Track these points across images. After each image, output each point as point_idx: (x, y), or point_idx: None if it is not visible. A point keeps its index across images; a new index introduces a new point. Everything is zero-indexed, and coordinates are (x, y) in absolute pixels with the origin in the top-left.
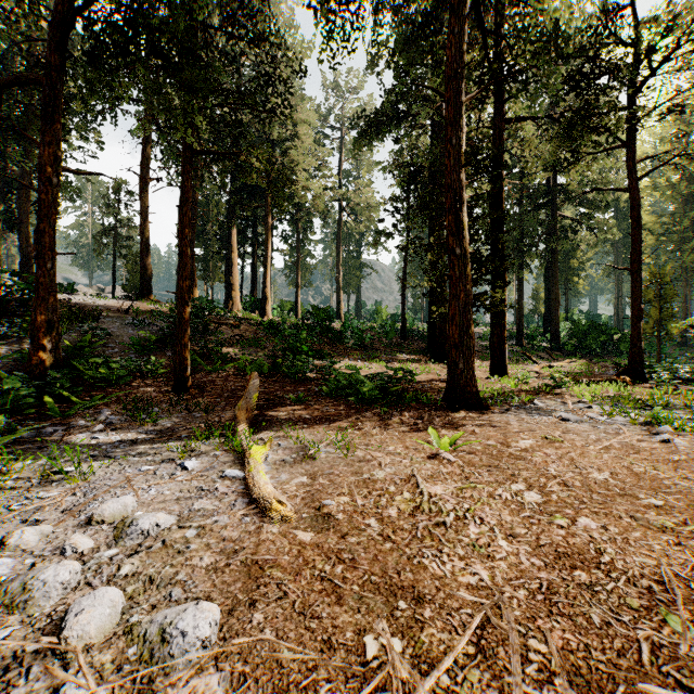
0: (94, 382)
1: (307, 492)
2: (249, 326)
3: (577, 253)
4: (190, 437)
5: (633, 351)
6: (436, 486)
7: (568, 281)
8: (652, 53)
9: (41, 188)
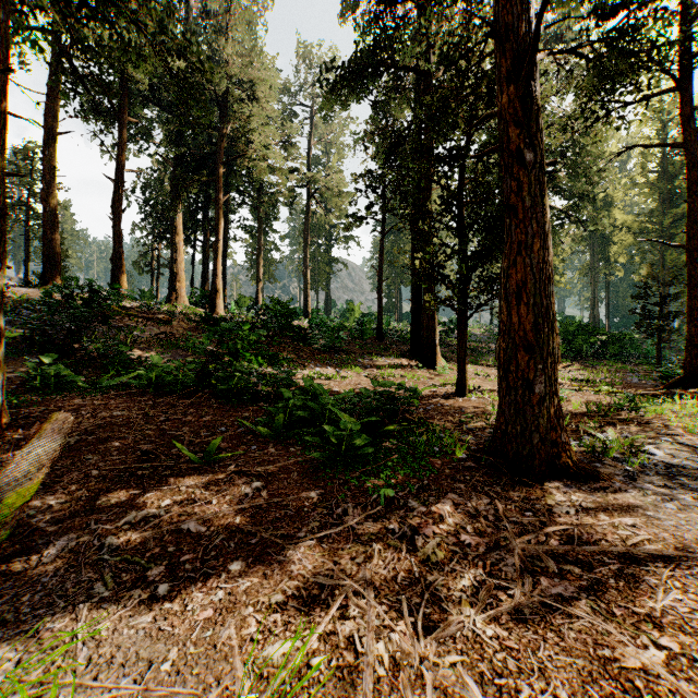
0: None
1: None
2: (187, 322)
3: (558, 250)
4: None
5: (692, 355)
6: None
7: None
8: None
9: None
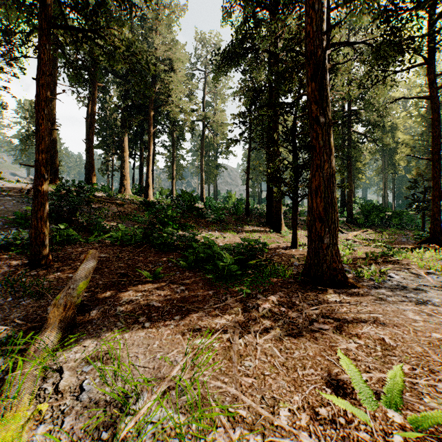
0: None
1: None
2: (132, 205)
3: (361, 158)
4: None
5: (434, 224)
6: None
7: (355, 177)
8: None
9: None
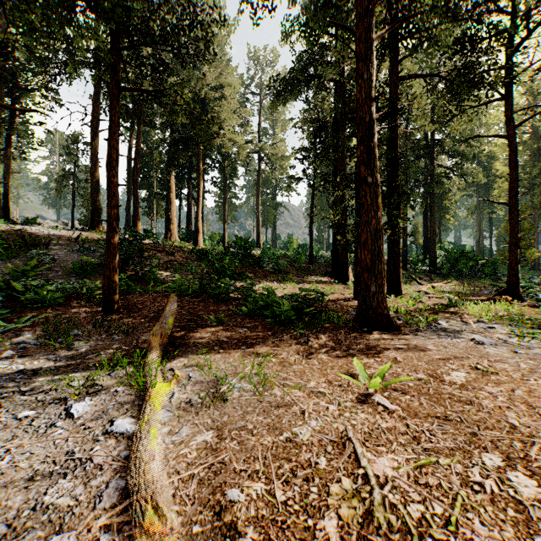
0: (31, 303)
1: (208, 467)
2: (183, 253)
3: (448, 195)
4: (99, 365)
5: (511, 274)
6: (381, 458)
7: (441, 218)
8: (530, 15)
9: None
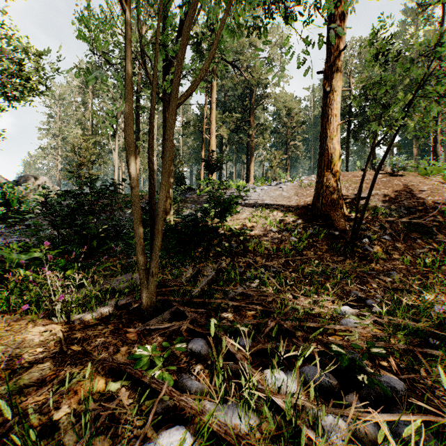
0: None
1: None
2: None
3: None
4: None
5: None
6: None
7: None
8: None
9: (346, 162)
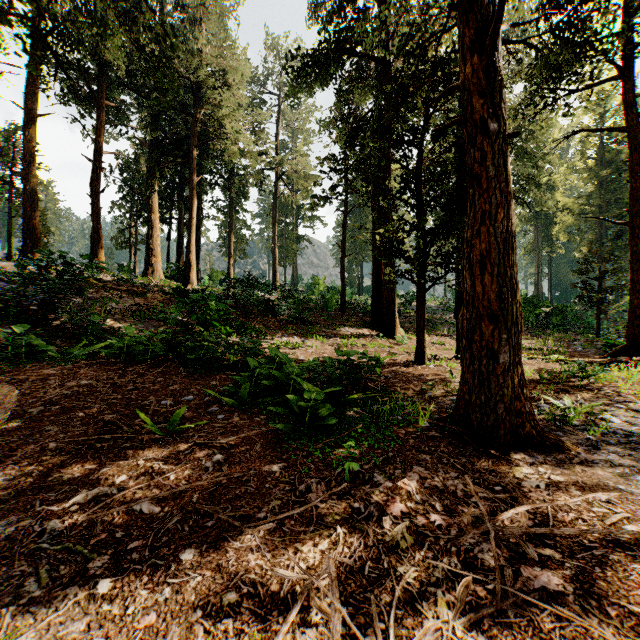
0: None
1: None
2: (161, 295)
3: None
4: None
5: (634, 325)
6: None
7: None
8: None
9: None
